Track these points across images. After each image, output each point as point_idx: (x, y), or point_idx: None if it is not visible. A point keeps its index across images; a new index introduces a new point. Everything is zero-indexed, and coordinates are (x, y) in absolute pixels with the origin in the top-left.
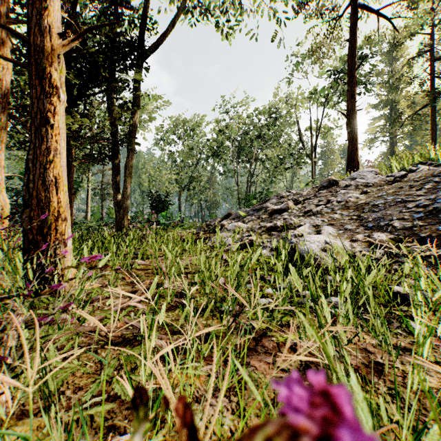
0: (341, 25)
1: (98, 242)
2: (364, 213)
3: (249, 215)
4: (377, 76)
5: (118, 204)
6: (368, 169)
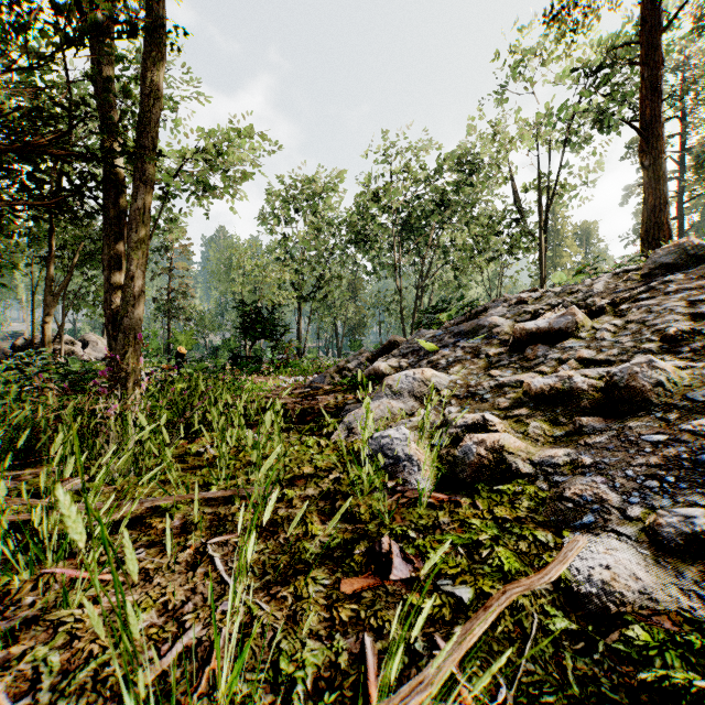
0: None
1: None
2: None
3: (446, 346)
4: None
5: (114, 319)
6: None
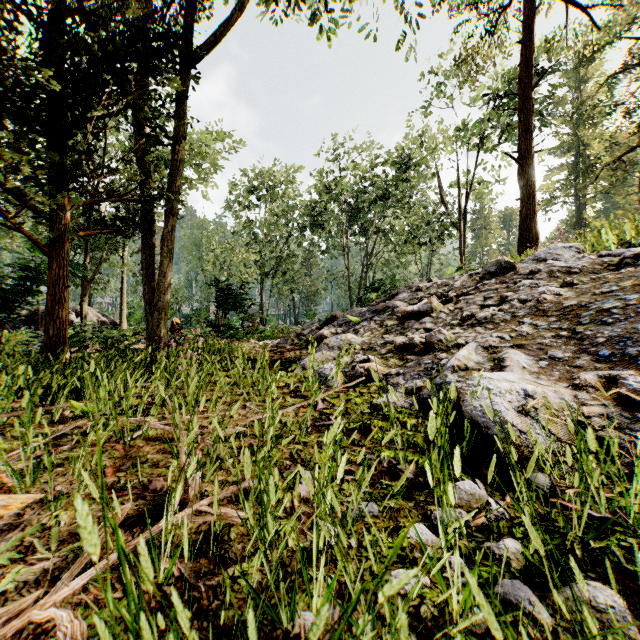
0: (507, 22)
1: (88, 379)
2: (581, 325)
3: (366, 319)
4: (557, 105)
5: (150, 302)
6: (564, 244)
